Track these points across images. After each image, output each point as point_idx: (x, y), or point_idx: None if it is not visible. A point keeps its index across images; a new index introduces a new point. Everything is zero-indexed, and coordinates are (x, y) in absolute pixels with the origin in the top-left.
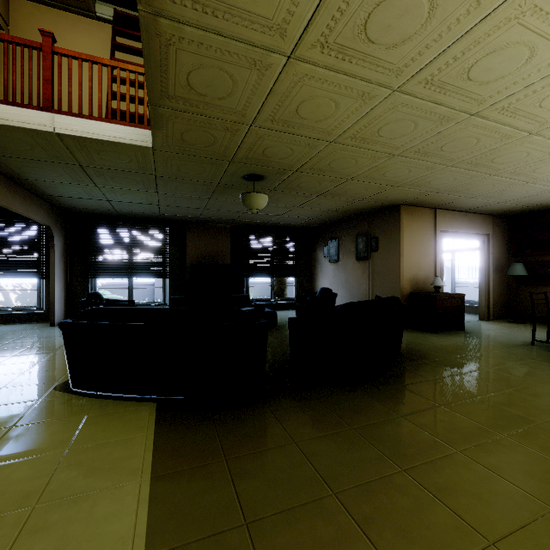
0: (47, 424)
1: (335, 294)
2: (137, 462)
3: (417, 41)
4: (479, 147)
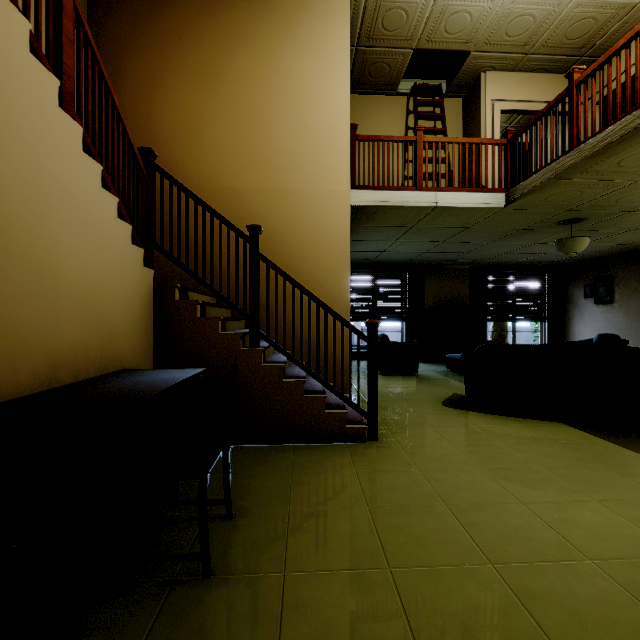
0: (497, 426)
1: (626, 341)
2: (629, 454)
3: None
4: None
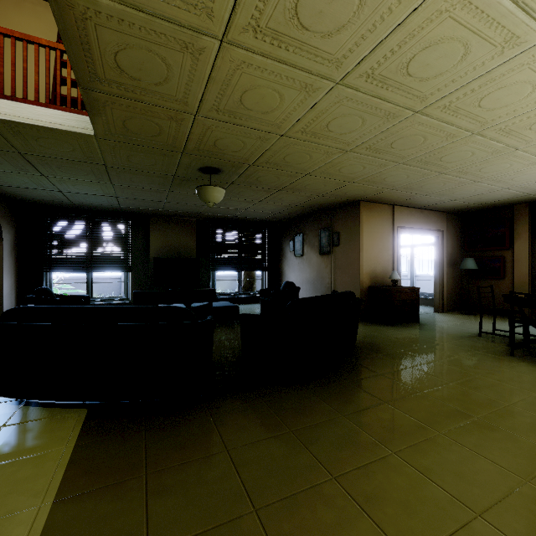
0: None
1: (298, 288)
2: (43, 483)
3: (352, 31)
4: (426, 145)
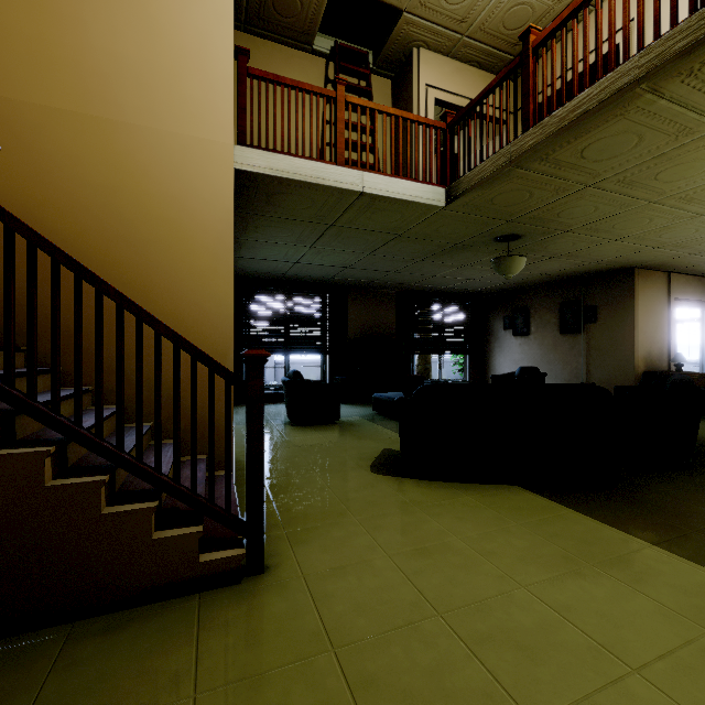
0: (446, 504)
1: (545, 373)
2: (612, 534)
3: None
4: None
